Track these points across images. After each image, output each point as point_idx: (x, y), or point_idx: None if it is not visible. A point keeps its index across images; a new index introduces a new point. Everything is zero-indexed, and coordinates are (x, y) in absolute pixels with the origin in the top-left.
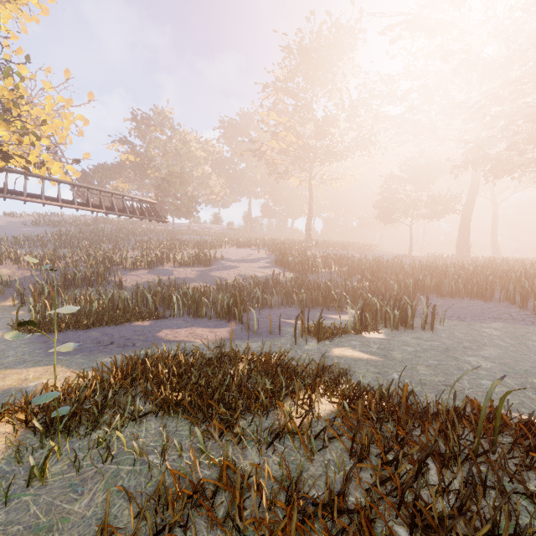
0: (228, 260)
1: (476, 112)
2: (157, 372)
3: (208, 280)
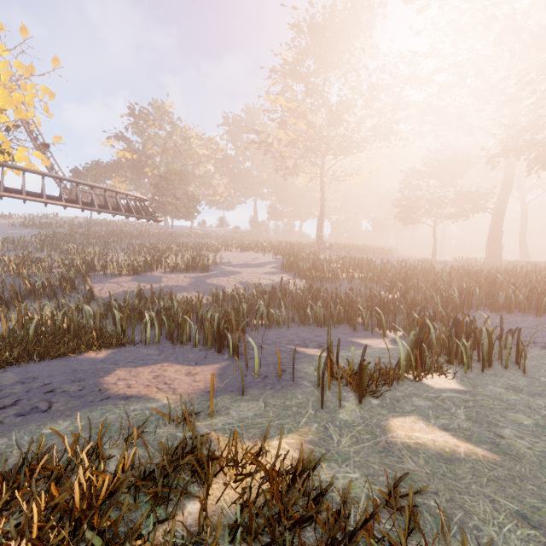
0: (229, 264)
1: (523, 89)
2: None
3: (203, 288)
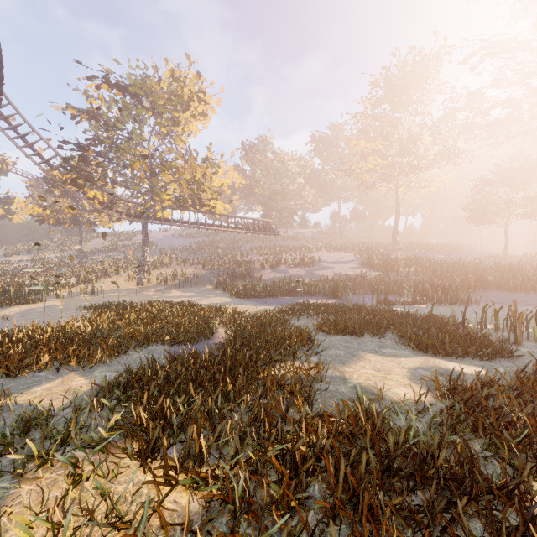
0: (324, 262)
1: None
2: (316, 305)
3: (313, 276)
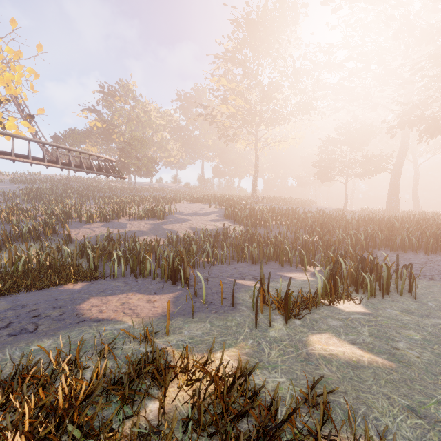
0: (181, 213)
1: (415, 74)
2: None
3: (160, 233)
